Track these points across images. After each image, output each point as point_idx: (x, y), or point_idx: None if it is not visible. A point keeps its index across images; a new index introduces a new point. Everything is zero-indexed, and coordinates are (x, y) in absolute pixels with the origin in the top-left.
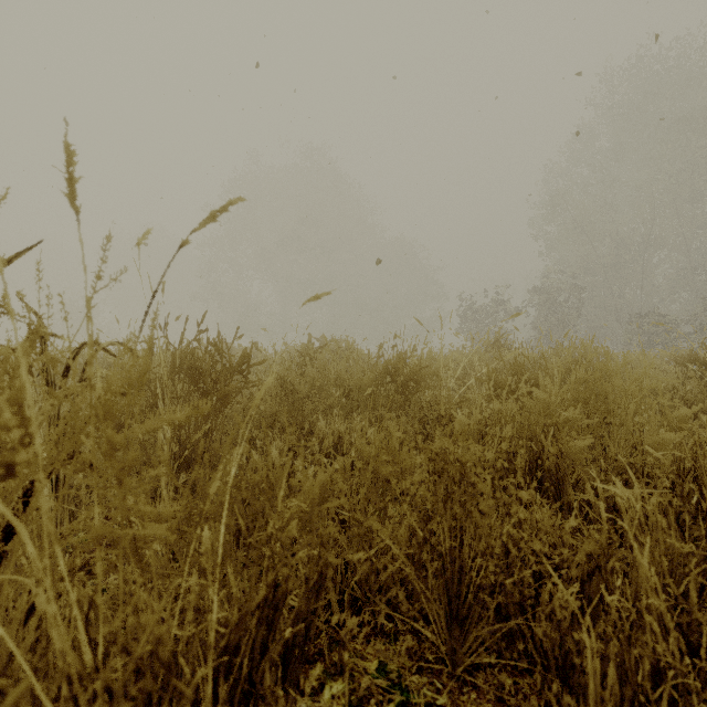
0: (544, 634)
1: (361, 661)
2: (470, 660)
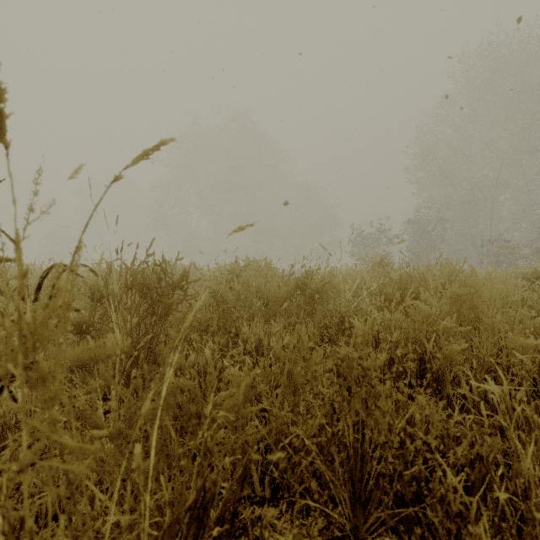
0: (435, 516)
1: (279, 535)
2: (372, 537)
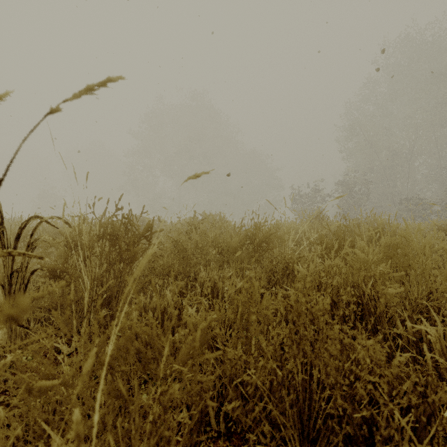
0: None
1: None
2: None
